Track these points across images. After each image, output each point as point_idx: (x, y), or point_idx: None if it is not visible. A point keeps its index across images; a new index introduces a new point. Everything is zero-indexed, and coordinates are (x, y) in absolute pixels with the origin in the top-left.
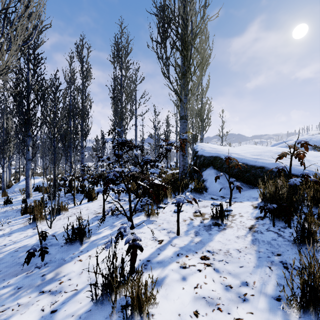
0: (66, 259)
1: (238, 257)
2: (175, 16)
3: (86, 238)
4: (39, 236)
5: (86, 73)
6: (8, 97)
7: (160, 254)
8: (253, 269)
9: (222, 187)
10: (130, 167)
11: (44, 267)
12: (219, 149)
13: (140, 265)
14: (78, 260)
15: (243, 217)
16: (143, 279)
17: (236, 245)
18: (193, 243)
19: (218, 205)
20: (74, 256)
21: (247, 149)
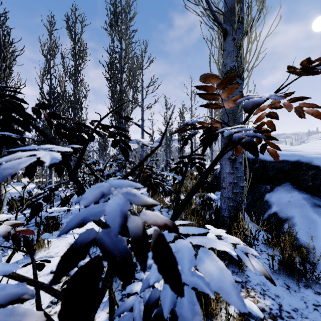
0: None
1: None
2: None
3: None
4: None
5: (79, 53)
6: None
7: None
8: None
9: None
10: None
11: None
12: (284, 147)
13: None
14: None
15: None
16: None
17: None
18: None
19: None
20: None
21: None
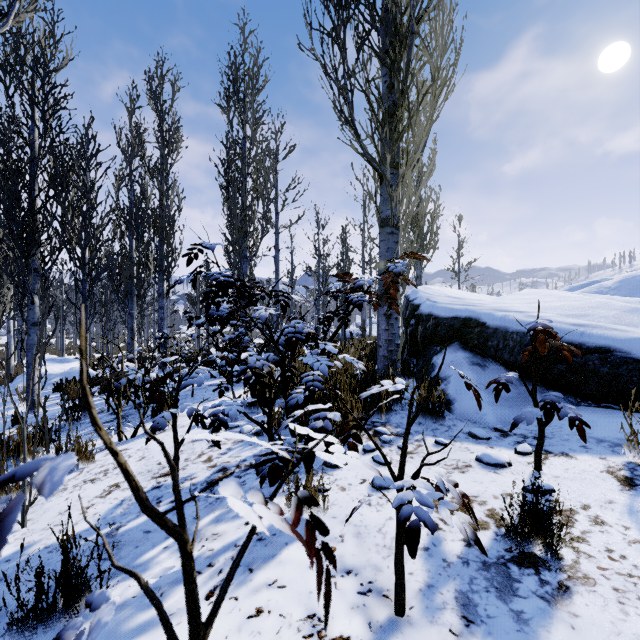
0: None
1: None
2: None
3: None
4: None
5: (170, 136)
6: None
7: None
8: None
9: (519, 416)
10: (244, 355)
11: None
12: (471, 301)
13: None
14: None
15: (608, 527)
16: None
17: None
18: None
19: (501, 466)
20: None
21: (541, 301)
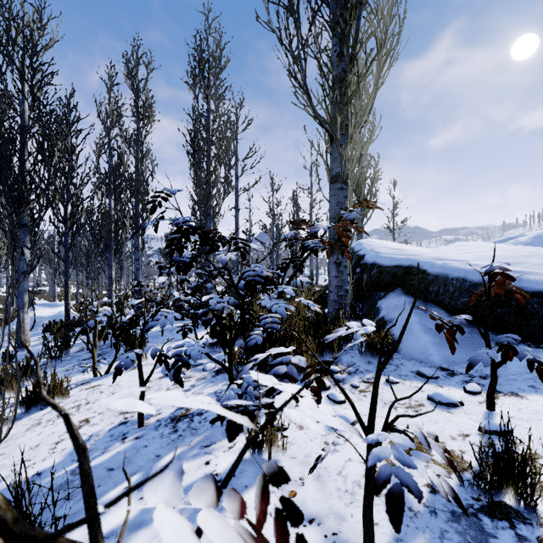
0: None
1: None
2: None
3: None
4: None
5: (144, 111)
6: None
7: None
8: None
9: (474, 357)
10: (205, 297)
11: None
12: (410, 251)
13: None
14: None
15: None
16: None
17: None
18: None
19: (454, 405)
20: None
21: (475, 251)
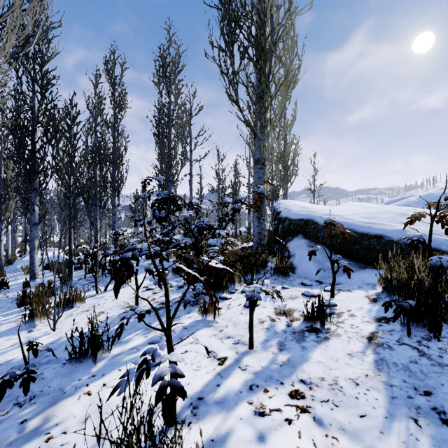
0: (66, 389)
1: (355, 396)
2: (247, 11)
3: (104, 351)
4: (23, 351)
5: (120, 100)
6: (7, 135)
7: (220, 385)
8: (385, 423)
9: (320, 268)
10: (176, 236)
11: (28, 404)
12: (312, 209)
13: (186, 408)
14: (86, 392)
15: (356, 317)
16: (190, 438)
17: (349, 370)
18: (276, 365)
19: (314, 296)
20: (81, 384)
21: (353, 209)
